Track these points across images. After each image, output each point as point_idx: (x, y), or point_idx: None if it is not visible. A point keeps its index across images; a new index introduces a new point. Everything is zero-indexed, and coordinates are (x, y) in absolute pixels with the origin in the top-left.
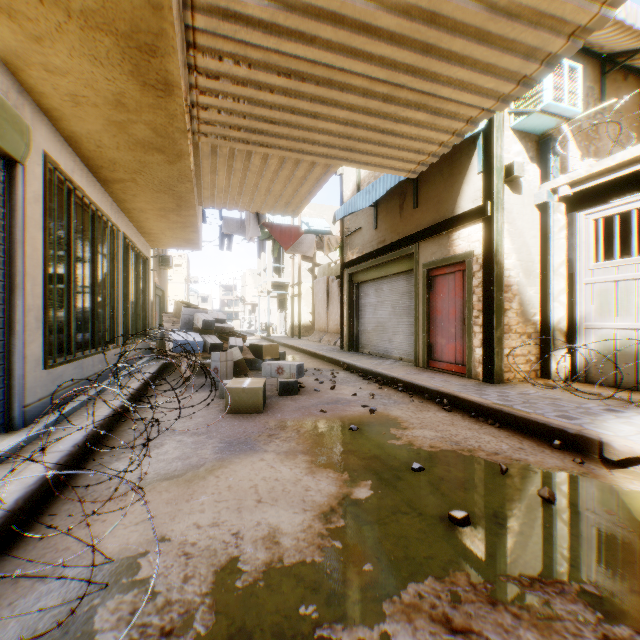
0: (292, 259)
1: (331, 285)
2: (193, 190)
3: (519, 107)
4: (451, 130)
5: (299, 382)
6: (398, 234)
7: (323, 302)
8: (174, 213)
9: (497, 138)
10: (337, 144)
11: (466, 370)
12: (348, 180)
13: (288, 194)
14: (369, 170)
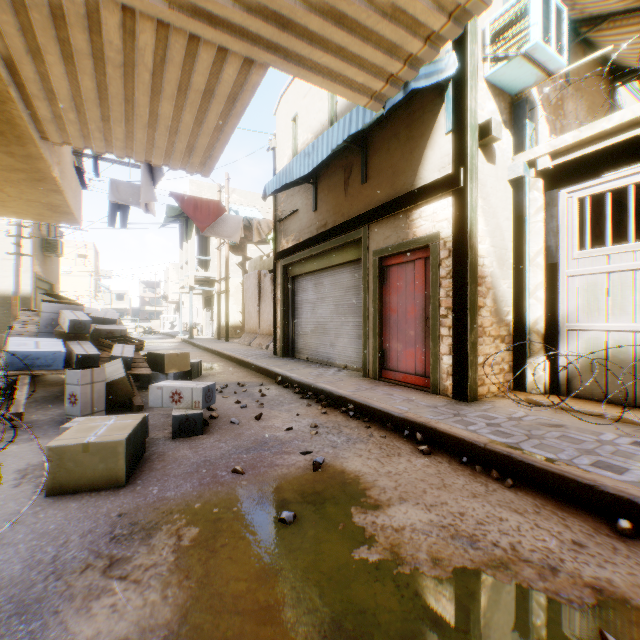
0: (219, 250)
1: (263, 280)
2: (12, 96)
3: (497, 52)
4: (448, 8)
5: (211, 408)
6: (342, 216)
7: (254, 300)
8: (1, 149)
9: (472, 87)
10: (258, 7)
11: (430, 383)
12: (282, 155)
13: (188, 128)
14: (312, 84)
